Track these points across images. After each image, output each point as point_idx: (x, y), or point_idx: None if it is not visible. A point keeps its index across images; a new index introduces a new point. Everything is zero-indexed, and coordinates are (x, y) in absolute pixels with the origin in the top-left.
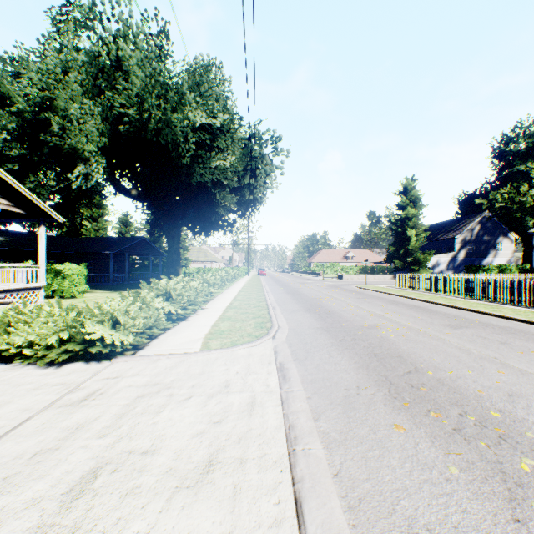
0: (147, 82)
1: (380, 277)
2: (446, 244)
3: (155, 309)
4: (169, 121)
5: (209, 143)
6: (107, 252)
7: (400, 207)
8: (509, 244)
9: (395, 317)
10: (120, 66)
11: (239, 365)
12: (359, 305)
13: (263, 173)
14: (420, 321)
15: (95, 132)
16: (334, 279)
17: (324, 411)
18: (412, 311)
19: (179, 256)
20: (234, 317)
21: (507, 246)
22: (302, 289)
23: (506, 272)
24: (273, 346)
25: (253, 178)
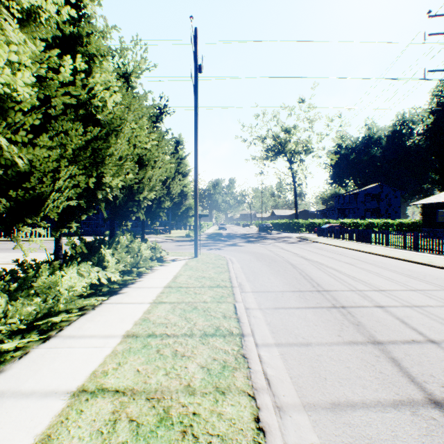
0: None
1: None
2: None
3: None
4: None
5: None
6: None
7: None
8: None
9: None
10: None
11: None
12: None
13: None
14: None
15: None
16: None
17: (0, 252)
18: None
19: None
20: None
21: None
22: None
23: None
24: None
25: None
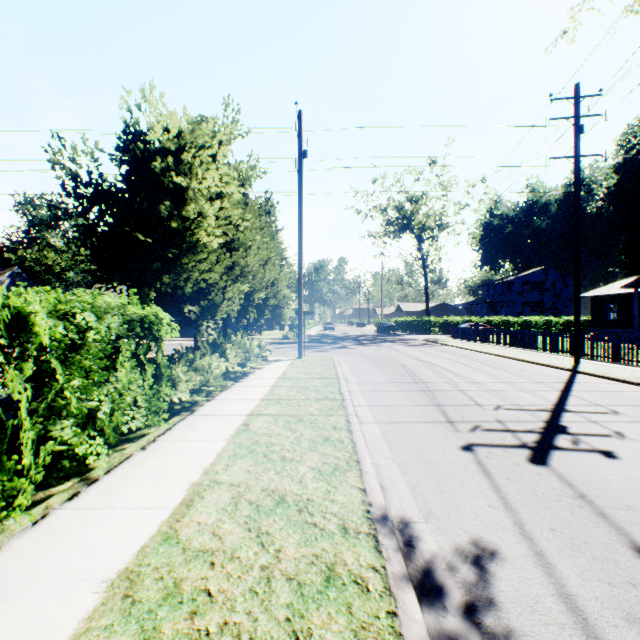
0: None
1: None
2: None
3: None
4: None
5: None
6: None
7: None
8: None
9: None
10: None
11: None
12: None
13: None
14: None
15: None
16: None
17: None
18: None
19: None
20: None
21: None
22: None
23: None
24: None
25: None
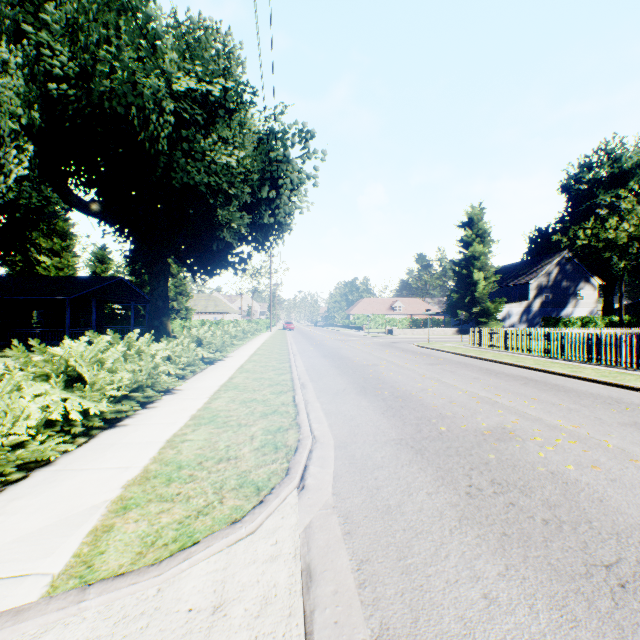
0: None
1: (440, 332)
2: (518, 290)
3: None
4: (128, 71)
5: (201, 119)
6: (60, 297)
7: (465, 243)
8: (591, 291)
9: (520, 405)
10: None
11: None
12: (441, 379)
13: (288, 184)
14: (576, 415)
15: (13, 97)
16: (382, 335)
17: None
18: (535, 390)
19: (167, 303)
20: (225, 414)
21: (589, 294)
22: (344, 350)
23: (590, 325)
24: (300, 535)
25: (274, 191)
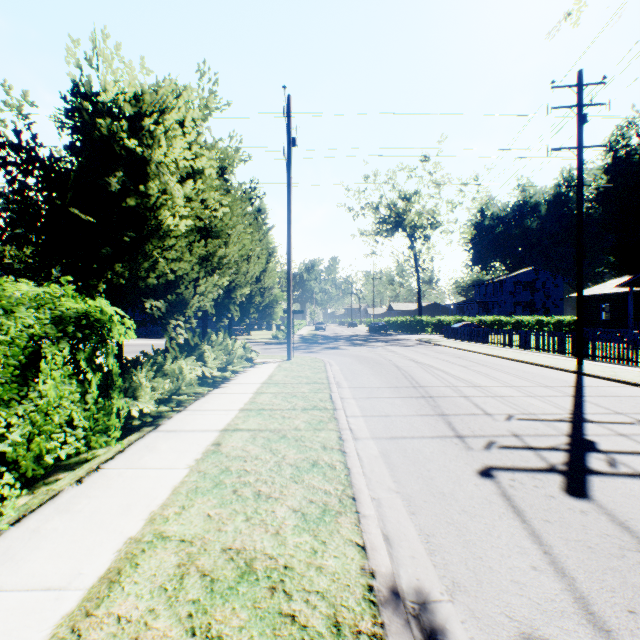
0: None
1: None
2: None
3: None
4: None
5: None
6: None
7: None
8: None
9: None
10: None
11: None
12: None
13: None
14: None
15: None
16: None
17: None
18: None
19: None
20: None
21: None
22: None
23: None
24: None
25: None
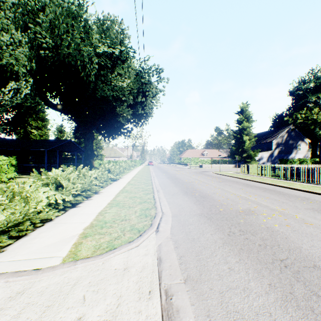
0: (56, 10)
1: (226, 166)
2: (266, 145)
3: (28, 201)
4: (76, 45)
5: (110, 65)
6: (42, 149)
7: (239, 122)
8: (305, 145)
9: (259, 200)
10: (43, 9)
11: (104, 301)
12: (223, 188)
13: (150, 94)
14: (285, 205)
15: (23, 57)
16: (197, 168)
17: None
18: (268, 194)
19: (93, 152)
20: (123, 202)
21: (304, 147)
22: (178, 175)
23: (304, 163)
24: (156, 247)
25: (143, 98)
